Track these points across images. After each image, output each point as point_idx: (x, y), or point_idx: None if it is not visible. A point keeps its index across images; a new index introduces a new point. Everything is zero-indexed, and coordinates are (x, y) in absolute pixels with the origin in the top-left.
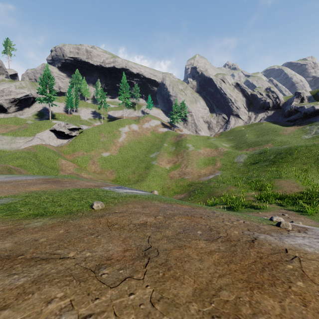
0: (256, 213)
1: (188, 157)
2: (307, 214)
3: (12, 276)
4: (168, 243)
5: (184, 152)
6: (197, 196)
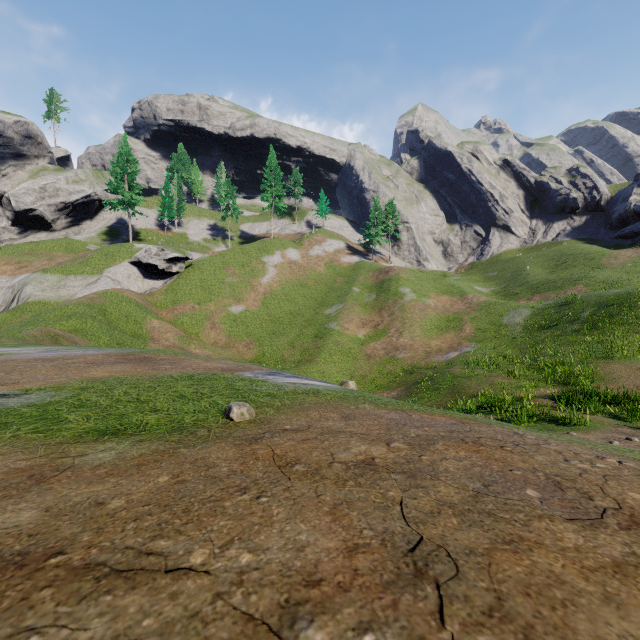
0: (564, 433)
1: (404, 315)
2: None
3: (21, 639)
4: (466, 529)
5: (394, 304)
6: (424, 395)
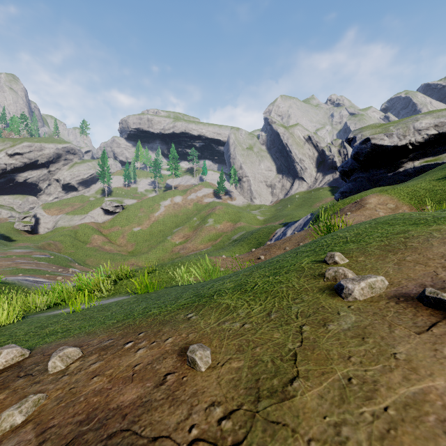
0: None
1: (199, 233)
2: None
3: None
4: (8, 259)
5: (200, 227)
6: None
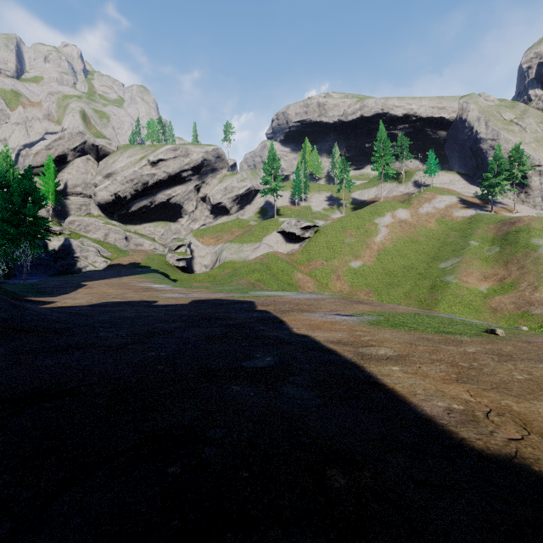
0: None
1: (539, 268)
2: None
3: (537, 364)
4: None
5: (525, 256)
6: None
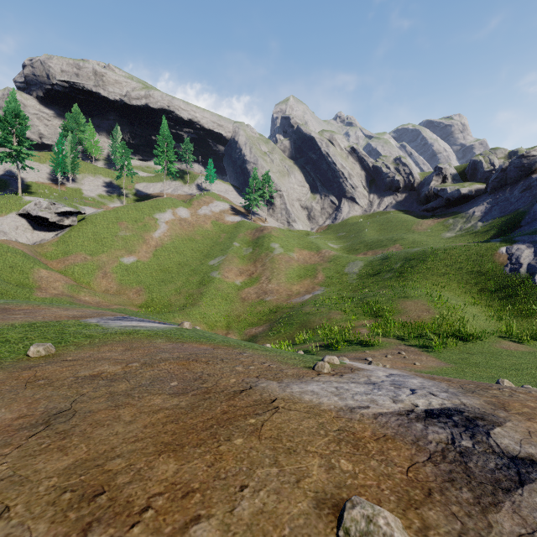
0: (362, 352)
1: (273, 265)
2: (434, 350)
3: None
4: (103, 403)
5: (266, 256)
6: (282, 329)
